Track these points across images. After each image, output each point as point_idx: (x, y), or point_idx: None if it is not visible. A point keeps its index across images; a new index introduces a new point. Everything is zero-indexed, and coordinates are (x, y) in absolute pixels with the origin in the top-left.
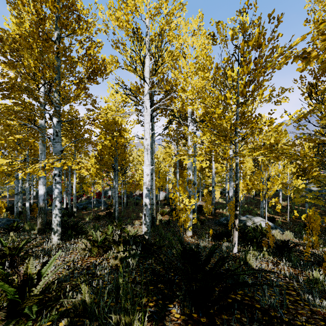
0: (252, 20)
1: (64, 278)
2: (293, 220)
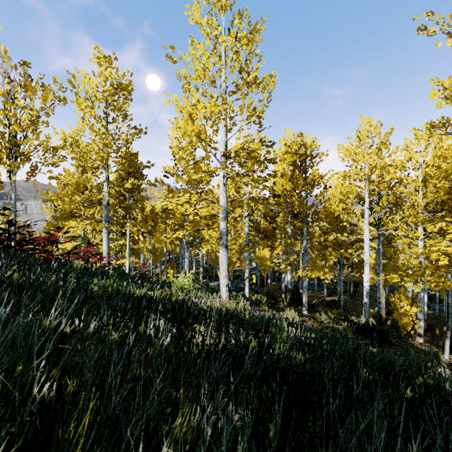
0: None
1: None
2: None
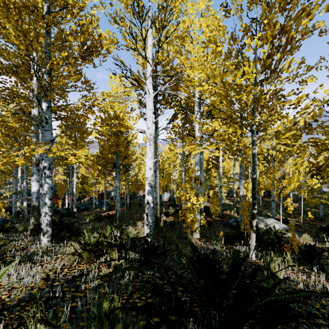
0: None
1: (36, 295)
2: (307, 222)
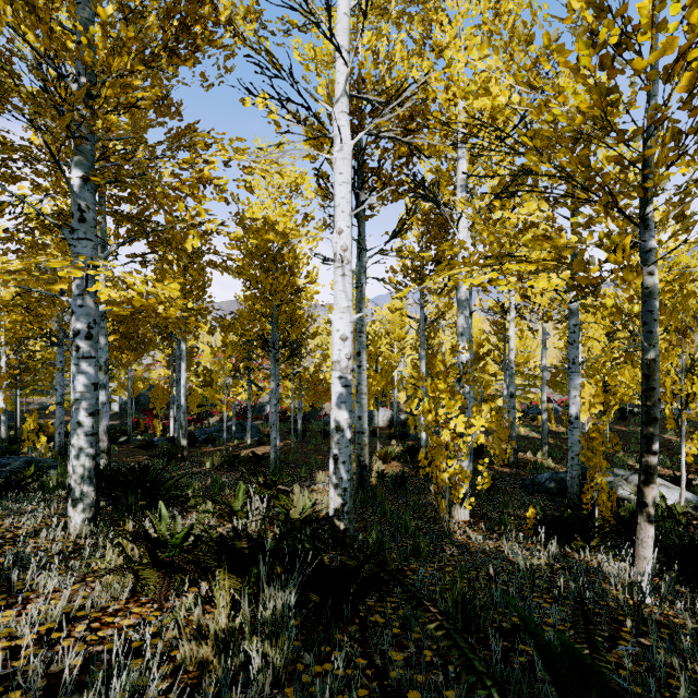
0: None
1: None
2: None
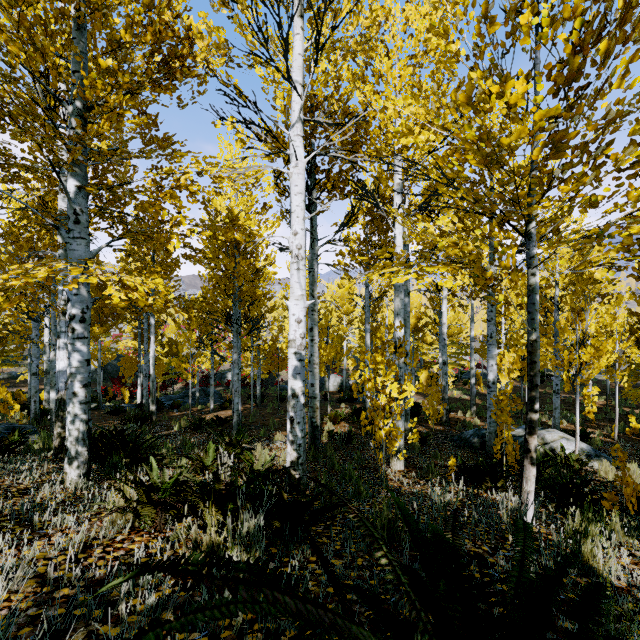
0: None
1: None
2: (627, 437)
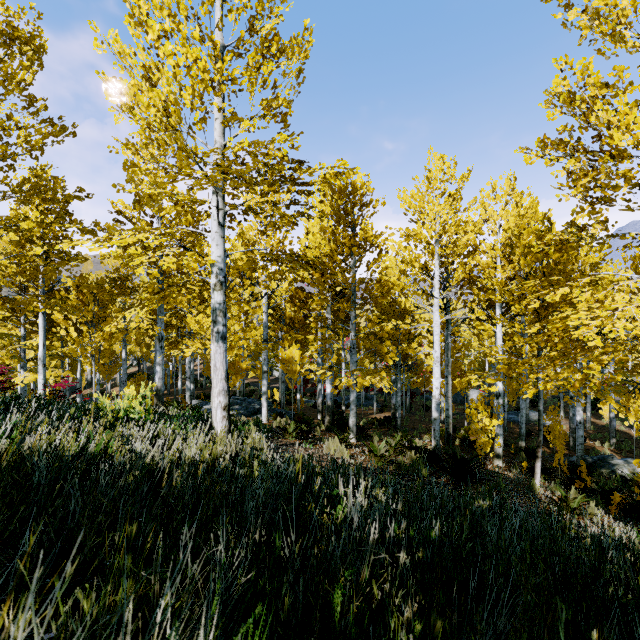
0: (546, 250)
1: None
2: None
